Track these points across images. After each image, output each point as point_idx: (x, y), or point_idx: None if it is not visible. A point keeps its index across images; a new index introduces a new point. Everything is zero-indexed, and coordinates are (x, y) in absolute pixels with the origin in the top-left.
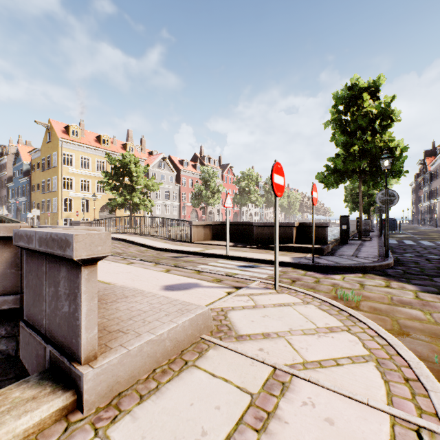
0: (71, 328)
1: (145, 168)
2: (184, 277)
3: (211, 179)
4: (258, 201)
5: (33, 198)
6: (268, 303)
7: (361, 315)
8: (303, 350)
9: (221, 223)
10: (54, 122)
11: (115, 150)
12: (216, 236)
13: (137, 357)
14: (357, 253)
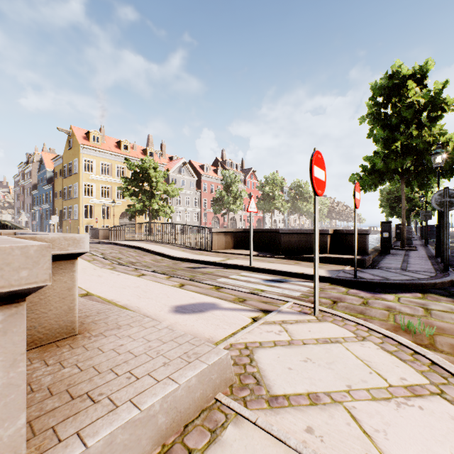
0: None
1: (164, 172)
2: (200, 294)
3: (233, 184)
4: (283, 207)
5: (56, 205)
6: (308, 337)
7: (452, 365)
8: (380, 437)
9: (244, 229)
10: (75, 129)
11: (135, 155)
12: (238, 245)
13: None
14: (406, 265)
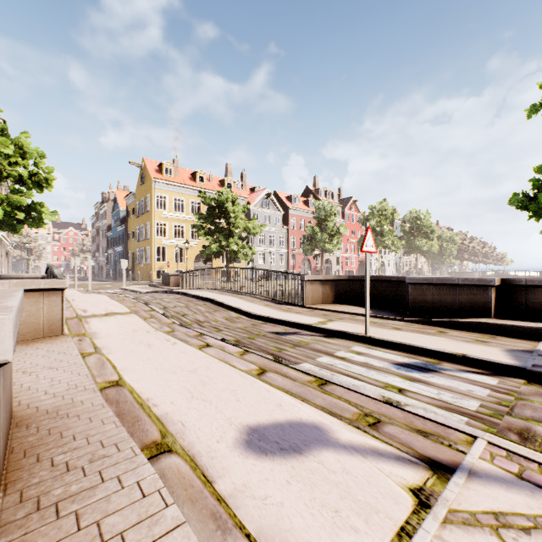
0: None
1: (244, 206)
2: (291, 397)
3: (328, 218)
4: (395, 246)
5: (128, 247)
6: None
7: None
8: None
9: (349, 277)
10: (148, 161)
11: (212, 188)
12: (340, 298)
13: None
14: None
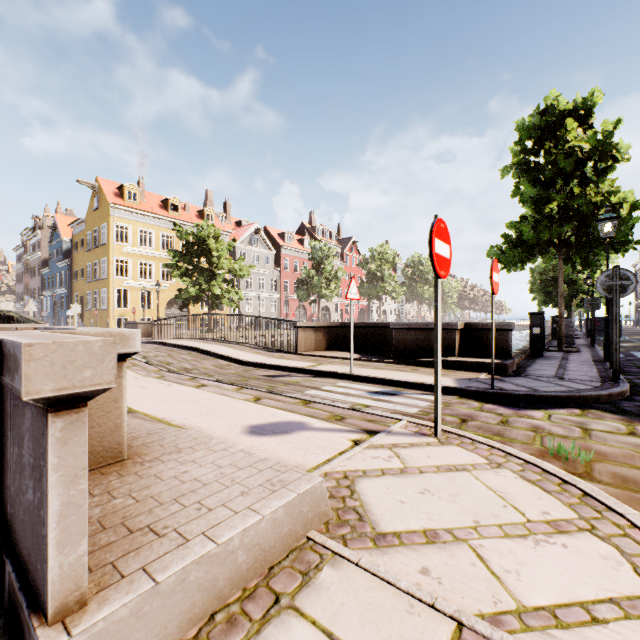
0: (36, 538)
1: (229, 244)
2: (282, 411)
3: (326, 260)
4: (396, 292)
5: (75, 289)
6: (427, 464)
7: (609, 497)
8: (511, 578)
9: (341, 324)
10: (103, 181)
11: (188, 219)
12: (333, 344)
13: (176, 594)
14: (563, 372)
